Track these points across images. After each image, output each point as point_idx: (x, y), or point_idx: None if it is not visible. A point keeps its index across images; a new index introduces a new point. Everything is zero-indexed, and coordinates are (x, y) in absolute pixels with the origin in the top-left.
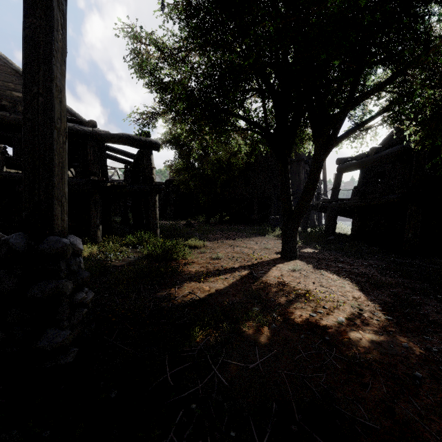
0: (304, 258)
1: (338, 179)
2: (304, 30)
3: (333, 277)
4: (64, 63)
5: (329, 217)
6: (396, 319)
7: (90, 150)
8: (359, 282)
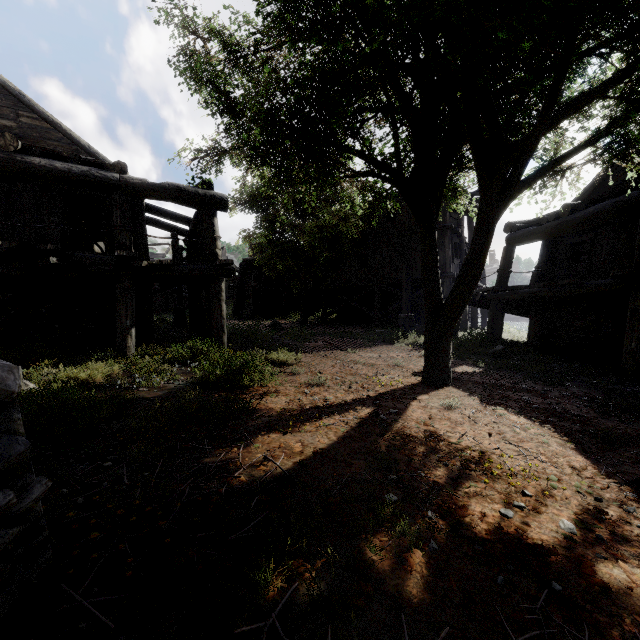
0: (461, 384)
1: (508, 255)
2: None
3: (522, 423)
4: None
5: (494, 316)
6: None
7: (117, 208)
8: (571, 432)
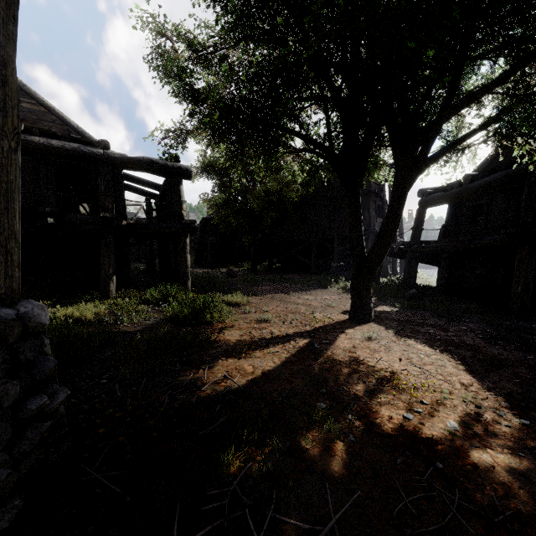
0: (380, 320)
1: (421, 215)
2: (387, 5)
3: (426, 351)
4: (13, 20)
5: (409, 265)
6: (535, 424)
7: (101, 178)
8: (463, 357)
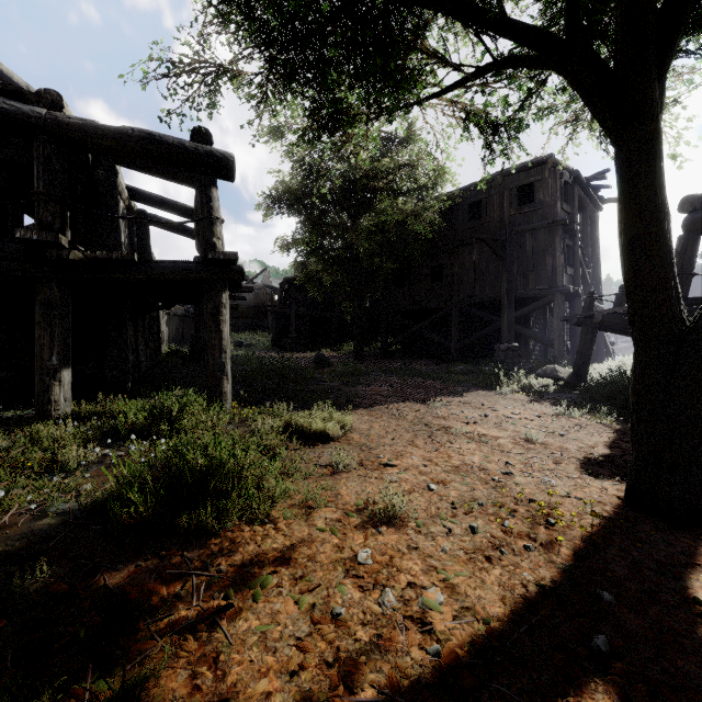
0: None
1: (689, 248)
2: None
3: None
4: None
5: None
6: None
7: (38, 165)
8: None
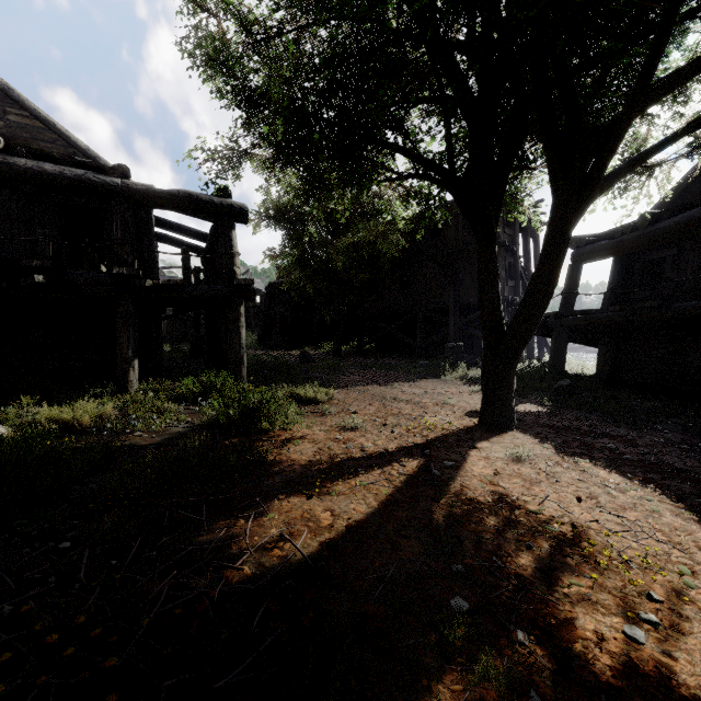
0: (527, 427)
1: (575, 274)
2: None
3: (617, 482)
4: None
5: (558, 345)
6: None
7: (117, 219)
8: (685, 495)
